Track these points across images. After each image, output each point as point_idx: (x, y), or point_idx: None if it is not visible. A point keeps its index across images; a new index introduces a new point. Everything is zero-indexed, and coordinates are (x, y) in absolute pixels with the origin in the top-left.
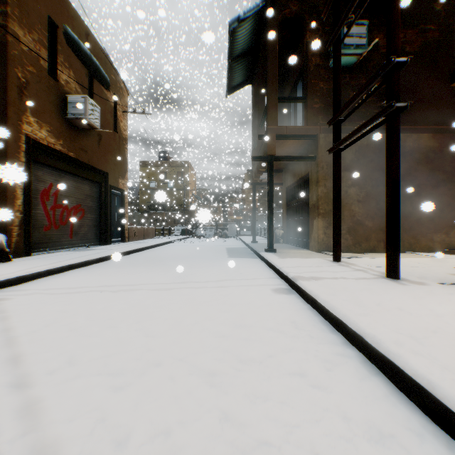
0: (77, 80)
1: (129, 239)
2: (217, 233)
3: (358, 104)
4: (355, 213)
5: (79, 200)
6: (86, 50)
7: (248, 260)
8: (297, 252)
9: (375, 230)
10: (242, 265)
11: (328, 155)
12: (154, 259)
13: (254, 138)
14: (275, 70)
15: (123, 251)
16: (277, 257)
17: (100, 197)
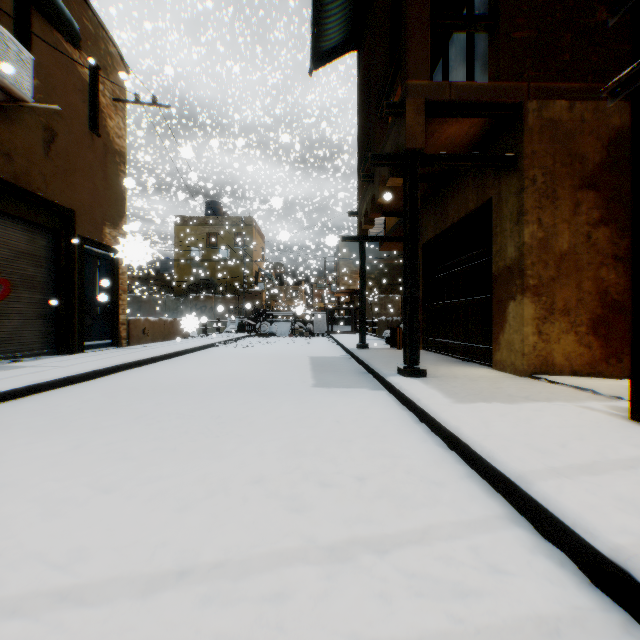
0: None
1: (130, 342)
2: (296, 329)
3: None
4: (606, 286)
5: None
6: None
7: (363, 399)
8: (472, 374)
9: None
10: (354, 423)
11: (545, 151)
12: (134, 397)
13: (363, 152)
14: None
15: (75, 372)
16: (447, 399)
17: (58, 260)
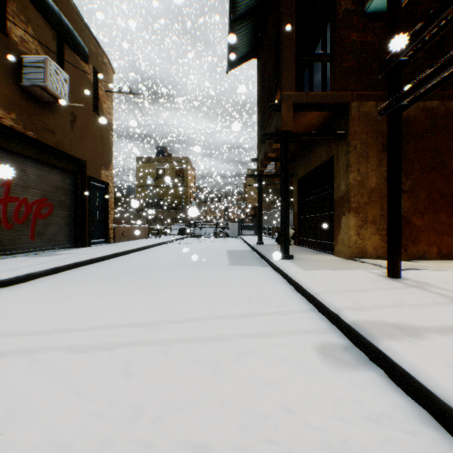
0: (39, 41)
1: (114, 240)
2: (218, 233)
3: (443, 25)
4: None
5: (45, 192)
6: (53, 5)
7: (256, 270)
8: (320, 258)
9: (424, 230)
10: (250, 280)
11: (362, 130)
12: (131, 269)
13: (260, 121)
14: (292, 17)
15: (95, 256)
16: (299, 269)
17: (76, 191)
